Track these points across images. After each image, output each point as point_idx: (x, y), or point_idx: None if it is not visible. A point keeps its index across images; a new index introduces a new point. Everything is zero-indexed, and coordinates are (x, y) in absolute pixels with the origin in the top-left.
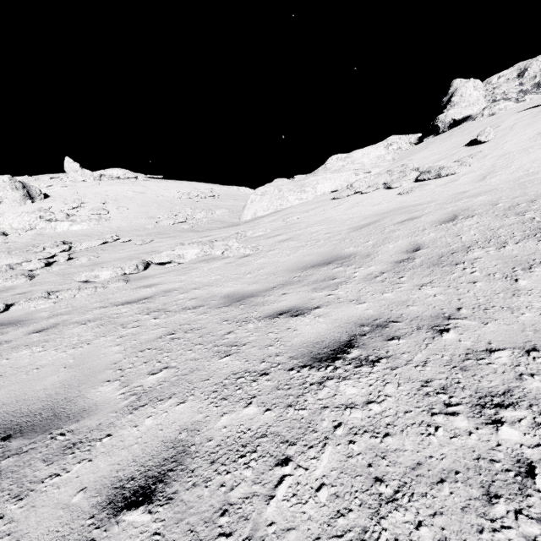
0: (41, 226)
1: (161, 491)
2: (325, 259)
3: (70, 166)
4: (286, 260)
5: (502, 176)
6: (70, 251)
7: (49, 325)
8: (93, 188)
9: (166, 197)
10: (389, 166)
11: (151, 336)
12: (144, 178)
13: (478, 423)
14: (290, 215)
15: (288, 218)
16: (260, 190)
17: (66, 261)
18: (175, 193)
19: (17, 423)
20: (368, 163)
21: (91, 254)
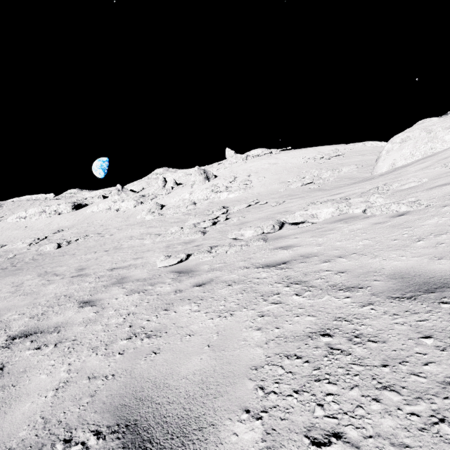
0: (212, 196)
1: None
2: None
3: (229, 153)
4: None
5: None
6: (227, 213)
7: (206, 280)
8: (242, 166)
9: (294, 164)
10: None
11: (297, 329)
12: (276, 152)
13: None
14: None
15: None
16: (399, 137)
17: (224, 221)
18: (301, 160)
19: (151, 435)
20: None
21: (240, 215)
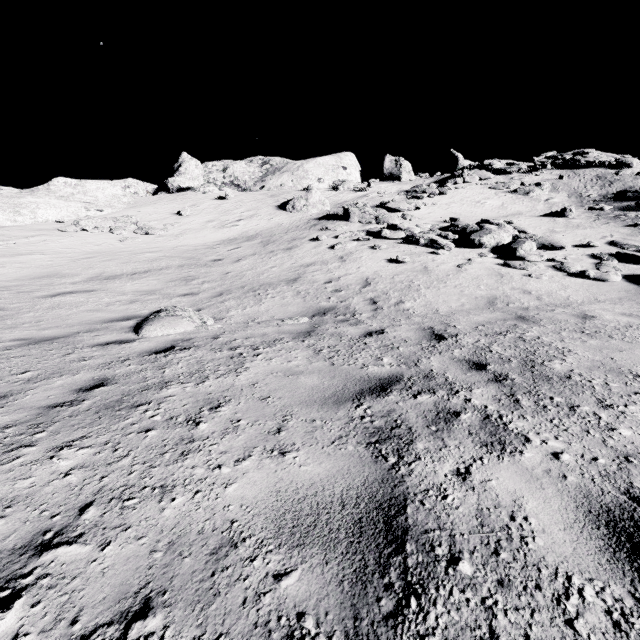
0: None
1: (2, 310)
2: (48, 275)
3: None
4: (15, 275)
5: (174, 243)
6: None
7: None
8: None
9: None
10: (122, 210)
11: None
12: None
13: (86, 299)
14: (2, 237)
15: (2, 241)
16: None
17: None
18: None
19: None
20: (102, 199)
21: None
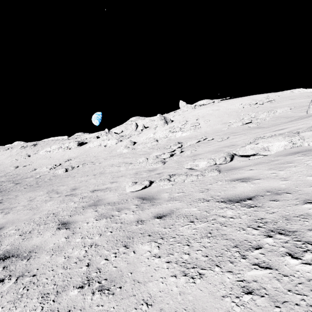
0: (170, 135)
1: None
2: None
3: (181, 104)
4: None
5: None
6: (181, 147)
7: (167, 211)
8: (191, 113)
9: (233, 109)
10: None
11: None
12: (218, 101)
13: None
14: None
15: None
16: None
17: (179, 153)
18: (238, 106)
19: None
20: None
21: (192, 149)
